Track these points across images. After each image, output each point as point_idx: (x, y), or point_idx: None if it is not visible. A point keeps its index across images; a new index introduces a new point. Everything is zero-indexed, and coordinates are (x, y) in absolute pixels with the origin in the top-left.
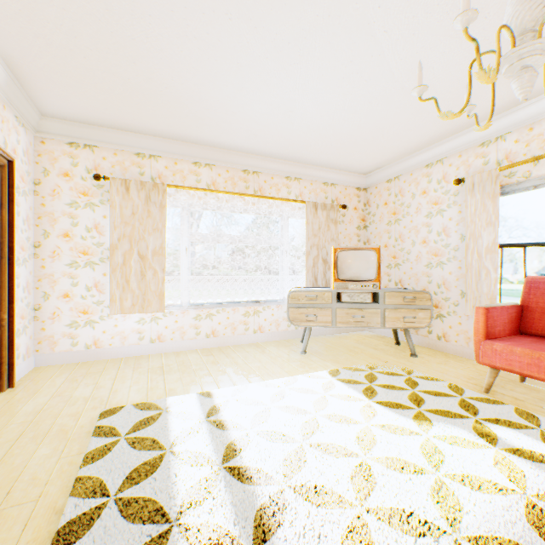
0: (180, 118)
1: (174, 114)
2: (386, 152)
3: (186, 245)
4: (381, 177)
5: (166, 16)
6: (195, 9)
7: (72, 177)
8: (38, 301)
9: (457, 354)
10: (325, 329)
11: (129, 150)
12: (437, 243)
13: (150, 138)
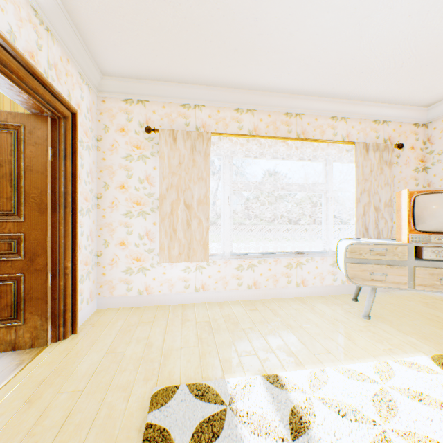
0: (227, 55)
1: (221, 50)
2: None
3: (228, 194)
4: None
5: None
6: None
7: (127, 132)
8: (100, 248)
9: None
10: None
11: (175, 101)
12: None
13: (195, 87)
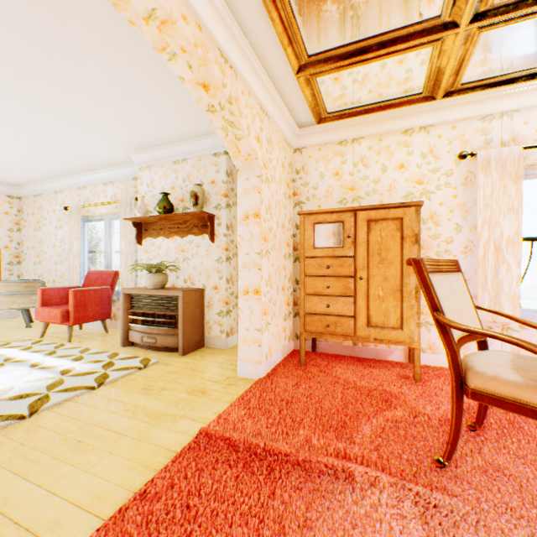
0: None
1: None
2: (19, 175)
3: None
4: (30, 192)
5: None
6: None
7: None
8: None
9: None
10: None
11: None
12: (61, 247)
13: None
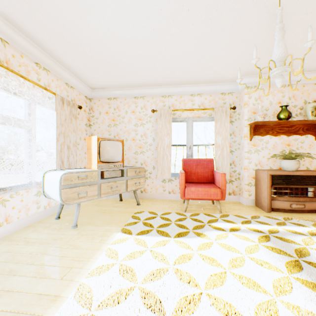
0: None
1: None
2: (117, 80)
3: None
4: (105, 95)
5: None
6: None
7: None
8: None
9: (152, 198)
10: None
11: None
12: (141, 141)
13: None
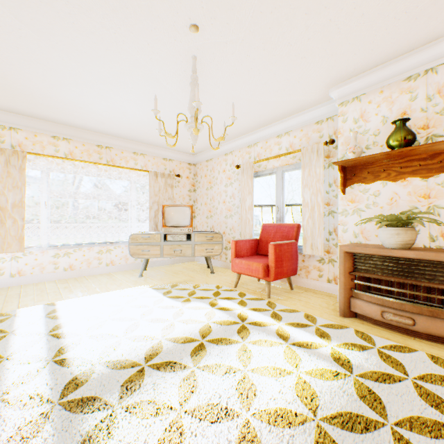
0: (36, 105)
1: (30, 101)
2: (201, 143)
3: (46, 200)
4: (203, 158)
5: (13, 49)
6: (36, 50)
7: None
8: None
9: None
10: (165, 261)
11: None
12: (230, 203)
13: (10, 114)
